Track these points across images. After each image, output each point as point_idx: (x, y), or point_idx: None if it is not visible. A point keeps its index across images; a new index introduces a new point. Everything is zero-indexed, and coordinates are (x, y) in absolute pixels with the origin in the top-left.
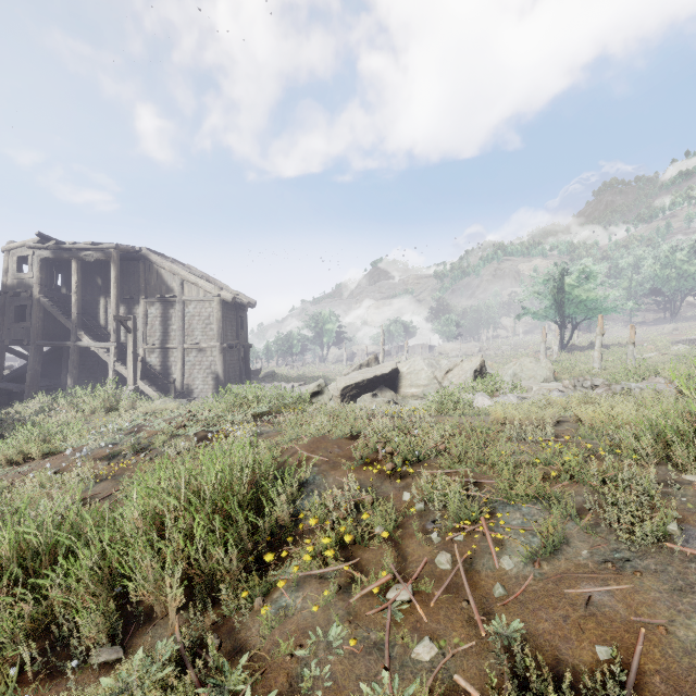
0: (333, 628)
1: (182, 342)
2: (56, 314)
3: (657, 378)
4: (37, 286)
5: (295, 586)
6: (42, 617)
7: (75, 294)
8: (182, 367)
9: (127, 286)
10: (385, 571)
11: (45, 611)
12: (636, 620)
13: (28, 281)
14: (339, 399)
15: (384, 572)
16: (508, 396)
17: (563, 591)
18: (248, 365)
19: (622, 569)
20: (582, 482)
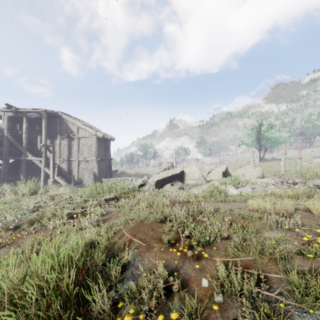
0: None
1: (78, 157)
2: (15, 144)
3: None
4: (6, 130)
5: None
6: None
7: (25, 134)
8: (77, 169)
9: (51, 130)
10: None
11: None
12: None
13: (2, 127)
14: (154, 186)
15: None
16: (246, 187)
17: None
18: (110, 169)
19: None
20: None
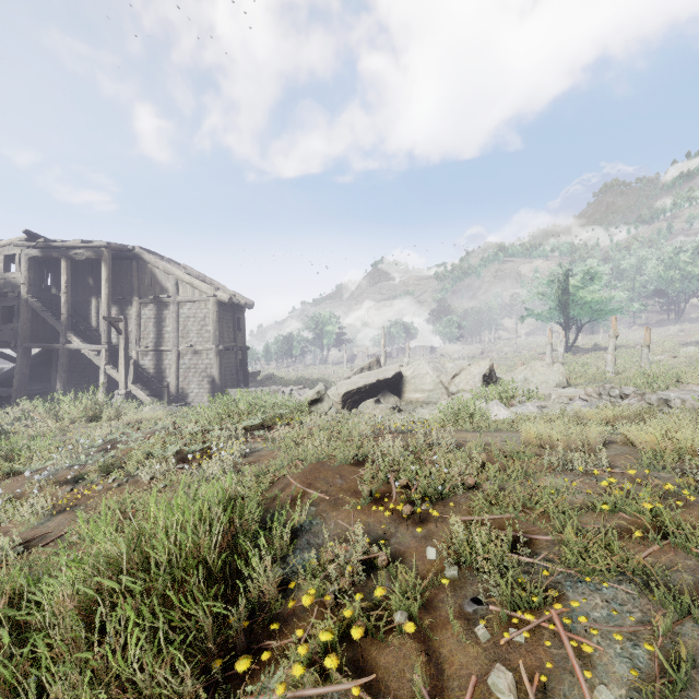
0: None
1: (176, 344)
2: (44, 315)
3: (690, 386)
4: (25, 286)
5: None
6: None
7: (65, 294)
8: (176, 370)
9: (120, 286)
10: None
11: None
12: None
13: (16, 280)
14: (340, 405)
15: None
16: (527, 405)
17: None
18: (246, 368)
19: None
20: (681, 547)
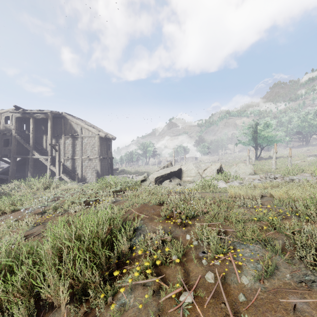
0: None
1: (81, 156)
2: (22, 143)
3: (305, 174)
4: (14, 130)
5: (129, 290)
6: None
7: (32, 133)
8: (81, 167)
9: (56, 130)
10: (178, 283)
11: None
12: None
13: (10, 127)
14: (154, 183)
15: (178, 284)
16: (234, 182)
17: (279, 300)
18: (112, 167)
19: (311, 287)
20: (280, 232)
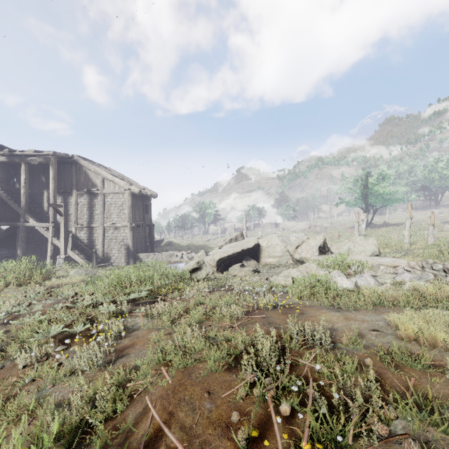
0: None
1: (102, 222)
2: (9, 203)
3: None
4: None
5: None
6: None
7: (23, 188)
8: (102, 240)
9: (63, 182)
10: None
11: None
12: None
13: None
14: (215, 268)
15: None
16: (365, 276)
17: None
18: (152, 239)
19: None
20: None
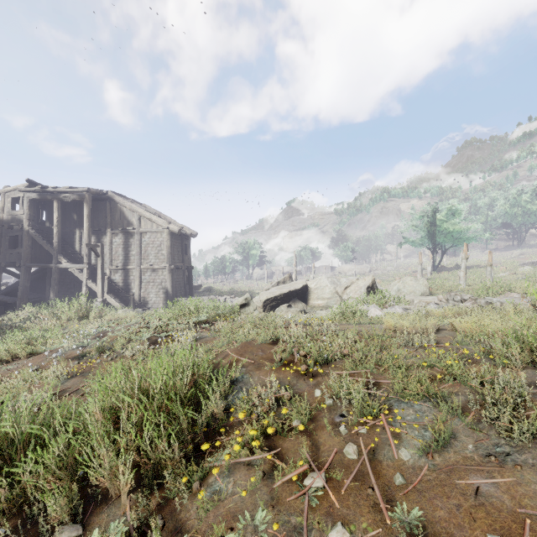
0: (259, 512)
1: (139, 264)
2: (41, 243)
3: (512, 294)
4: (26, 221)
5: (227, 472)
6: (16, 498)
7: (56, 227)
8: (139, 283)
9: (97, 221)
10: (302, 460)
11: (18, 493)
12: (522, 512)
13: (20, 216)
14: (262, 309)
15: (301, 461)
16: (395, 307)
17: (455, 481)
18: (191, 282)
19: (504, 462)
20: (463, 383)
